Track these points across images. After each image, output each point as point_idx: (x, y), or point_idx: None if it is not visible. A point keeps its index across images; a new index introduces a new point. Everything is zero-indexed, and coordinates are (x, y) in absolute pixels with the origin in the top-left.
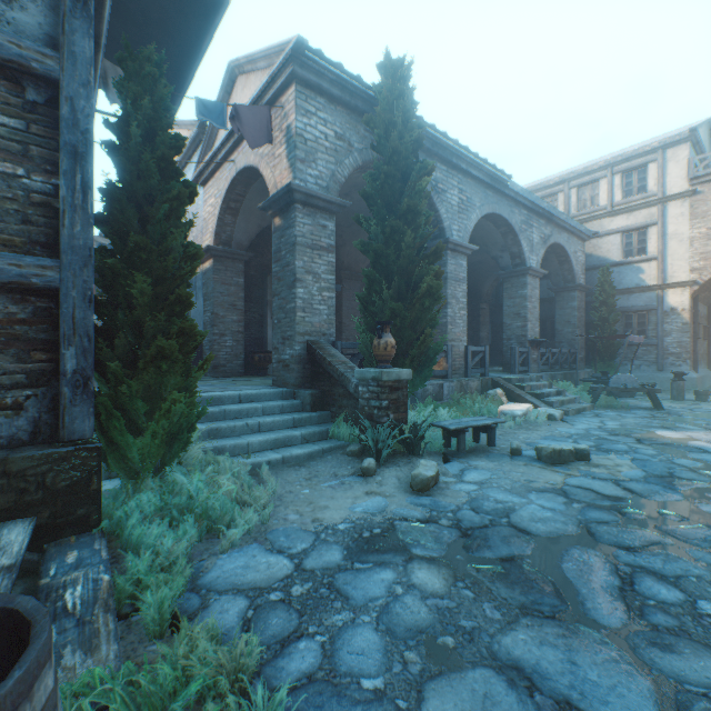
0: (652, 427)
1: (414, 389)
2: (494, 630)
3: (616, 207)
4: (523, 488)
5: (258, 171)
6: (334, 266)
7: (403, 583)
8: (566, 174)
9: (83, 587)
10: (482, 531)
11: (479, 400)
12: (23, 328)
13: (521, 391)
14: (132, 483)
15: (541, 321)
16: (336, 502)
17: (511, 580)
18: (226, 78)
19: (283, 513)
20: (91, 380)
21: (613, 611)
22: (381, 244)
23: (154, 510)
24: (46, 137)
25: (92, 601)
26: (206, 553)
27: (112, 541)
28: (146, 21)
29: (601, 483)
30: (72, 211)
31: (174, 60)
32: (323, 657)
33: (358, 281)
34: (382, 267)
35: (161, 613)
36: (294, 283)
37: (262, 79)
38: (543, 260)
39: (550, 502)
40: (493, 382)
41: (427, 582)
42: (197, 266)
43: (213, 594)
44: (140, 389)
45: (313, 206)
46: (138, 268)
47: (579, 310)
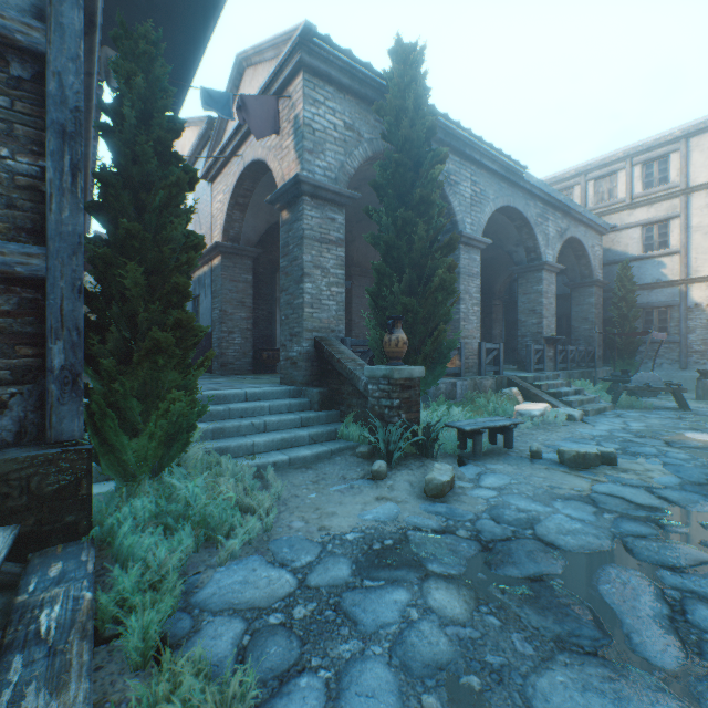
0: (680, 428)
1: (427, 387)
2: (527, 669)
3: (635, 199)
4: (547, 495)
5: (266, 165)
6: (343, 260)
7: (419, 606)
8: (582, 167)
9: (62, 606)
10: (505, 544)
11: (494, 399)
12: (8, 320)
13: (538, 390)
14: (128, 487)
15: (556, 318)
16: (344, 508)
17: (542, 605)
18: (233, 71)
19: (288, 520)
20: (81, 377)
21: (666, 648)
22: (392, 236)
23: (149, 516)
24: (32, 115)
25: (69, 625)
26: (202, 565)
27: (103, 550)
28: (149, 8)
29: (632, 491)
30: (60, 195)
31: (179, 49)
32: (327, 698)
33: (368, 278)
34: (393, 260)
35: (145, 640)
36: (302, 278)
37: (270, 70)
38: (559, 255)
39: (578, 512)
40: (508, 381)
41: (445, 606)
42: (196, 255)
43: (207, 615)
44: (135, 386)
45: (322, 198)
46: (133, 257)
47: (597, 306)
